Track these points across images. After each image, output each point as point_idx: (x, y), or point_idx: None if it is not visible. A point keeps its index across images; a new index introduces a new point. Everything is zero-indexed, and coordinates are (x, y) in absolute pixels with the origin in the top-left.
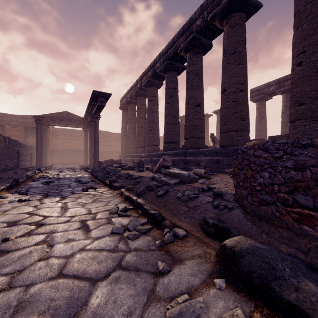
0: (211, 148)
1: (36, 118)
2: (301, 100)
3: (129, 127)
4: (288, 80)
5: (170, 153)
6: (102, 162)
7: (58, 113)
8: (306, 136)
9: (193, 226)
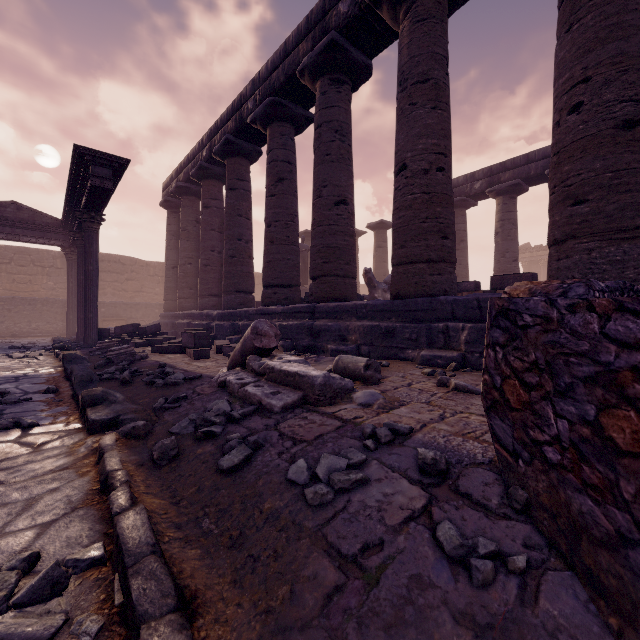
0: (373, 301)
1: None
2: (582, 192)
3: (185, 249)
4: (507, 170)
5: (278, 310)
6: (108, 332)
7: None
8: (594, 275)
9: None
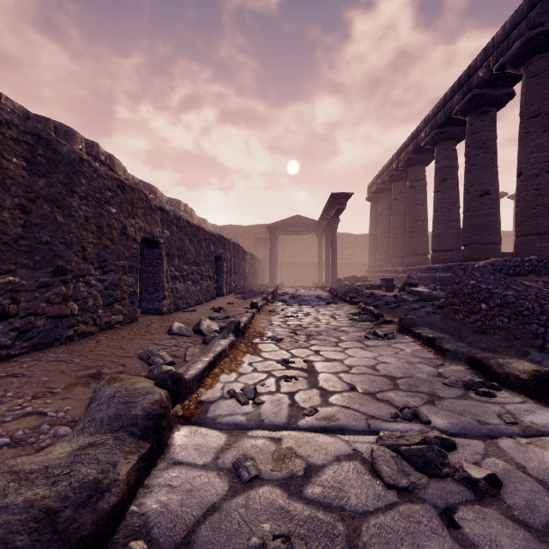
0: None
1: (270, 229)
2: None
3: (381, 227)
4: None
5: (439, 267)
6: (341, 280)
7: (289, 218)
8: None
9: None
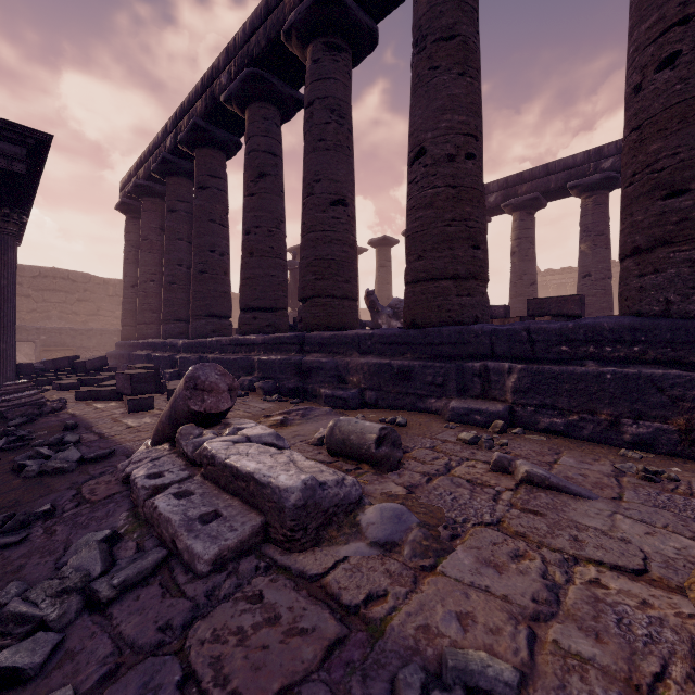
0: (381, 330)
1: None
2: (680, 178)
3: (146, 262)
4: (524, 182)
5: (258, 340)
6: (31, 368)
7: None
8: None
9: None
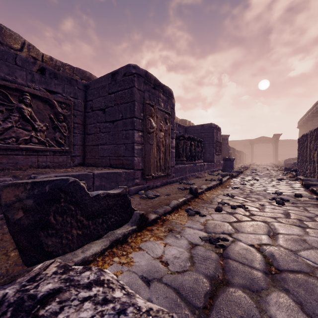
0: None
1: (250, 143)
2: None
3: None
4: None
5: None
6: (280, 161)
7: (258, 137)
8: None
9: None
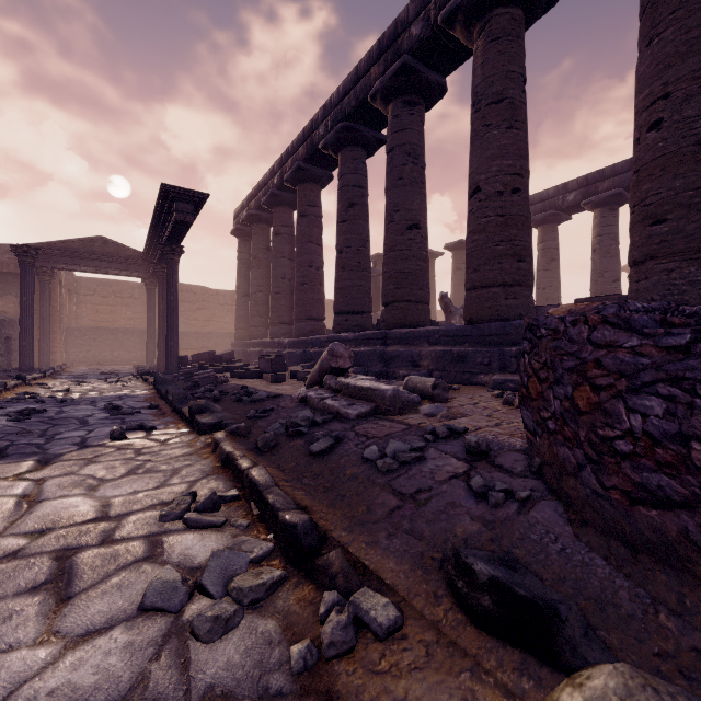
0: (445, 326)
1: (20, 249)
2: (661, 211)
3: (255, 277)
4: (606, 179)
5: (350, 337)
6: (187, 359)
7: (80, 239)
8: (673, 297)
9: (418, 574)
